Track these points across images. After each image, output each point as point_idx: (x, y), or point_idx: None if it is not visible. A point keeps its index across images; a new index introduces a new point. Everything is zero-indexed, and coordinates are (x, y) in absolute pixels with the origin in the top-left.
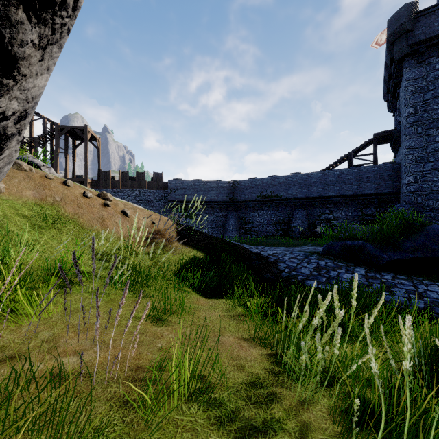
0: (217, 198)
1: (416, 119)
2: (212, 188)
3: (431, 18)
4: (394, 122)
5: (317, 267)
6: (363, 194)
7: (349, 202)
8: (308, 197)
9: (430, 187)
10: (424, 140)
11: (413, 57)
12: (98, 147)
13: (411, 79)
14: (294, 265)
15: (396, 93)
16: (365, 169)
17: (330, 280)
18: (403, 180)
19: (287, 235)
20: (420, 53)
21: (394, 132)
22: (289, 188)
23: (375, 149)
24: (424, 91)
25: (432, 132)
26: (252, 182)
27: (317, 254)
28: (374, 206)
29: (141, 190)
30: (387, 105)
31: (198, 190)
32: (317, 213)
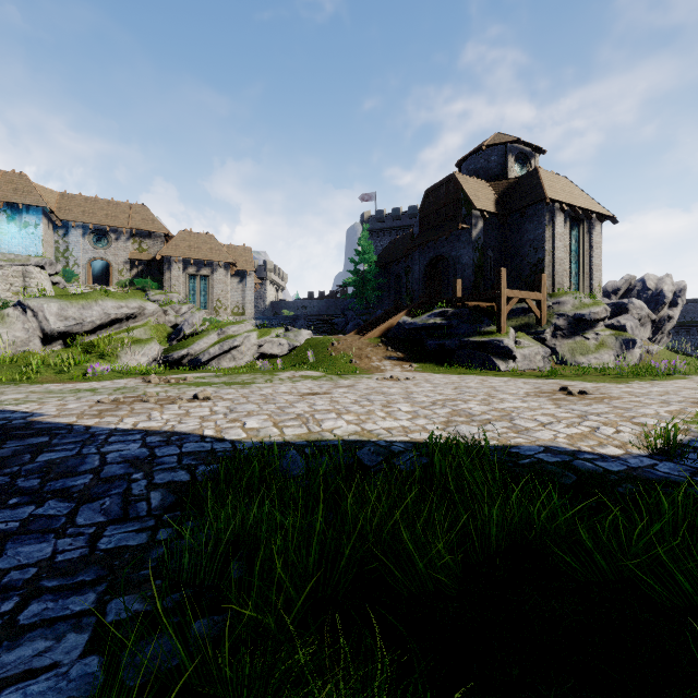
0: None
1: None
2: None
3: None
4: None
5: None
6: None
7: None
8: None
9: None
10: None
11: None
12: None
13: None
14: None
15: None
16: None
17: None
18: None
19: None
20: None
21: None
22: None
23: None
24: None
25: None
26: None
27: None
28: None
29: None
30: None
31: None
32: None
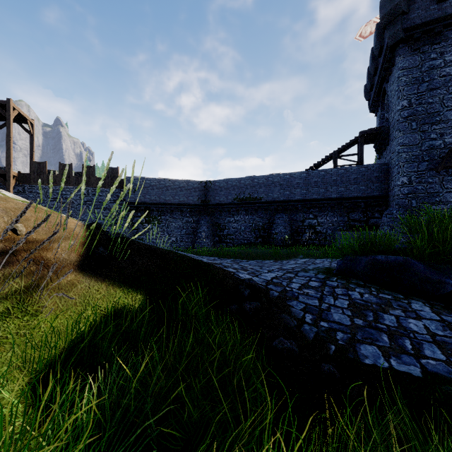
0: (187, 200)
1: (410, 113)
2: (181, 188)
3: (427, 1)
4: (379, 121)
5: (354, 306)
6: (350, 197)
7: (335, 205)
8: (290, 200)
9: (425, 189)
10: (418, 137)
11: (408, 44)
12: (30, 132)
13: (405, 68)
14: (316, 304)
15: (381, 90)
16: (352, 170)
17: (398, 339)
18: (396, 181)
19: (268, 243)
20: (415, 39)
21: (383, 130)
22: (269, 190)
23: (361, 149)
24: (418, 82)
25: (427, 127)
26: (227, 182)
27: (337, 277)
28: (361, 210)
29: (90, 188)
30: (368, 104)
31: (164, 190)
32: (301, 218)
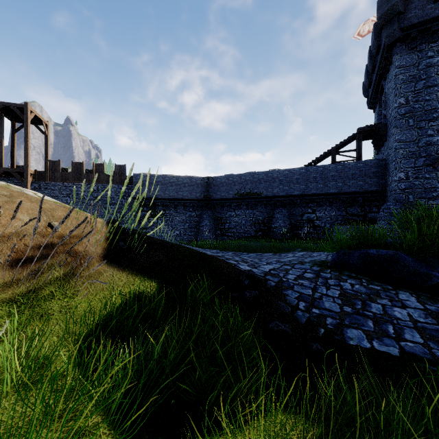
0: (190, 195)
1: (408, 110)
2: (184, 184)
3: (424, 0)
4: (377, 117)
5: (344, 296)
6: (348, 192)
7: (333, 200)
8: (290, 195)
9: (422, 184)
10: (415, 134)
11: (405, 42)
12: (45, 132)
13: (402, 66)
14: (309, 293)
15: (379, 87)
16: (350, 166)
17: (382, 325)
18: (393, 177)
19: (268, 237)
20: (412, 38)
21: (381, 126)
22: (269, 186)
23: (359, 145)
24: (415, 80)
25: (424, 124)
26: (228, 178)
27: (331, 269)
28: (359, 205)
29: (100, 184)
30: (367, 101)
31: (168, 186)
32: (300, 213)
